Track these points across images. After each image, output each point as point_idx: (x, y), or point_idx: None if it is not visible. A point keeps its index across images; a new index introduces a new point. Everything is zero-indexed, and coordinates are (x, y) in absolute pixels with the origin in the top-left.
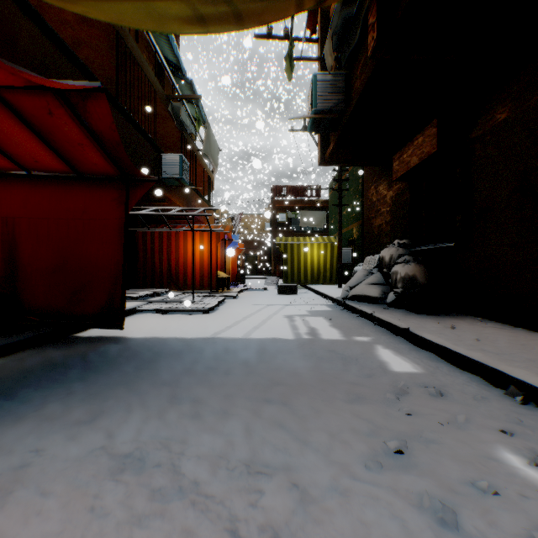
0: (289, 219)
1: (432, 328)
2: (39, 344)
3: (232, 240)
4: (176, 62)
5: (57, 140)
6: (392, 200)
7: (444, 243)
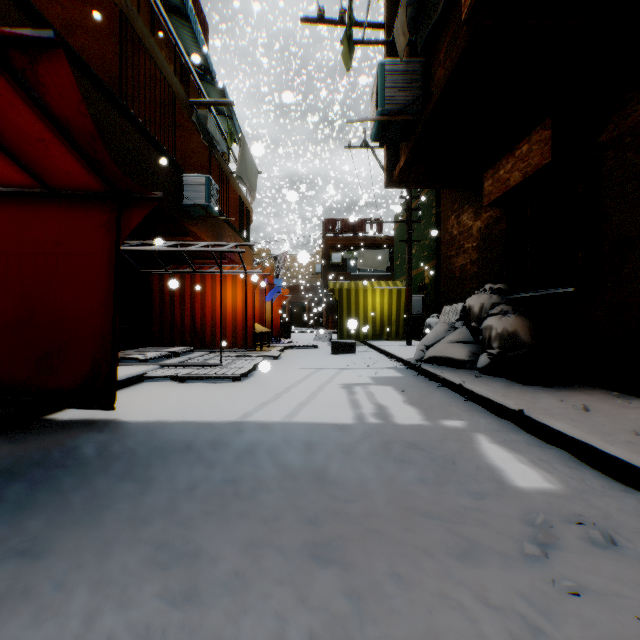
0: (344, 260)
1: (556, 409)
2: None
3: (274, 285)
4: (204, 62)
5: (5, 134)
6: (481, 232)
7: (558, 288)
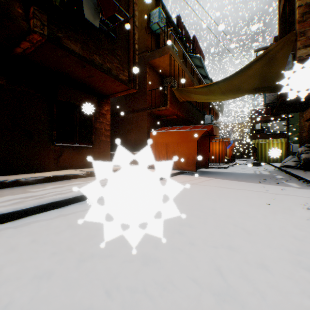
0: (262, 127)
1: (298, 172)
2: None
3: (230, 143)
4: (206, 75)
5: None
6: (307, 127)
7: None
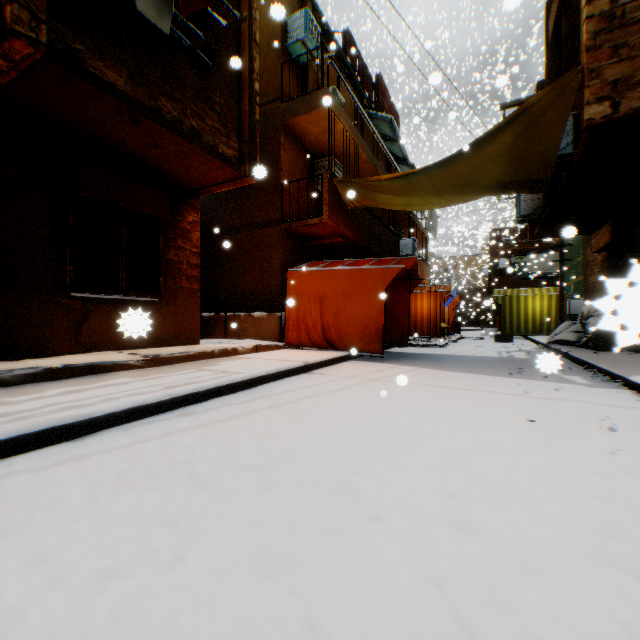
0: (512, 265)
1: (583, 353)
2: None
3: (450, 296)
4: (403, 156)
5: None
6: (599, 264)
7: None
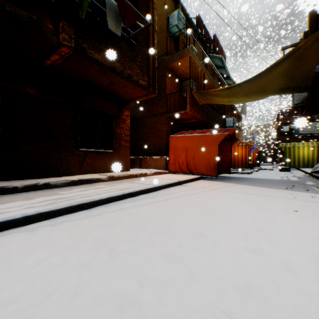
0: (290, 129)
1: None
2: None
3: (254, 147)
4: (227, 75)
5: None
6: None
7: None
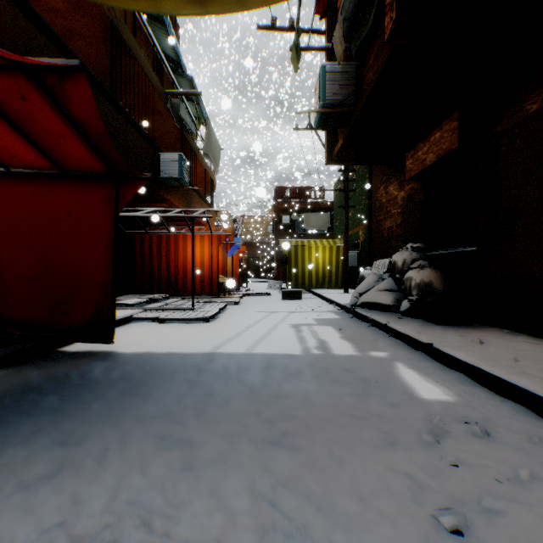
0: (292, 221)
1: (458, 343)
2: (17, 361)
3: (234, 243)
4: (176, 58)
5: (34, 131)
6: (404, 201)
7: (464, 247)
